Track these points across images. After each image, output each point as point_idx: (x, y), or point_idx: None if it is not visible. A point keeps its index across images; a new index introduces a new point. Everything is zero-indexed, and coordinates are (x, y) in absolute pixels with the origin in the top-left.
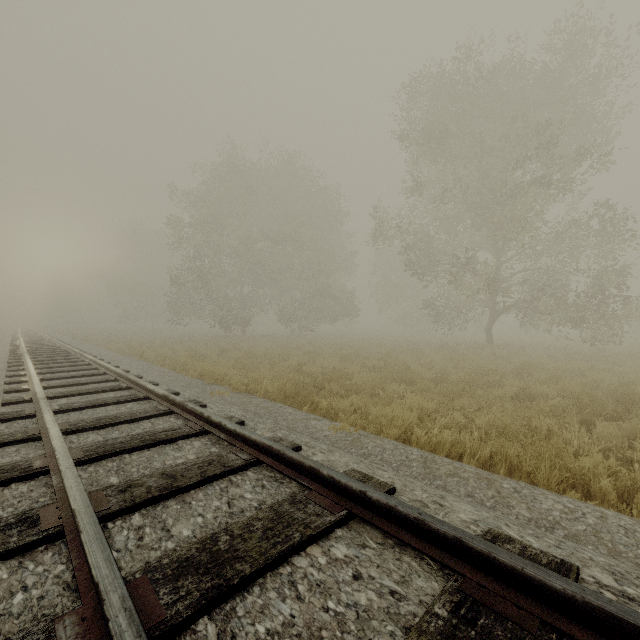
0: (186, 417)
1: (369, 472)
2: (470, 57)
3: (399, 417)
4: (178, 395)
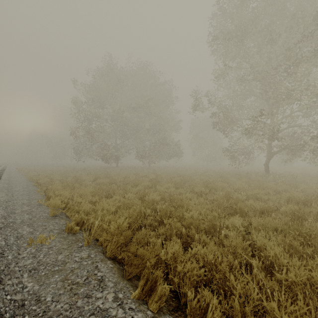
0: None
1: None
2: None
3: None
4: None
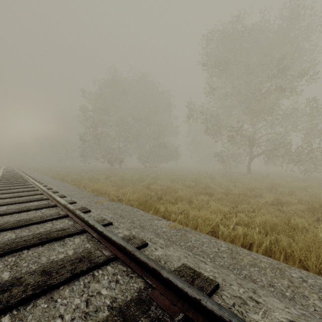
0: (75, 220)
1: (196, 266)
2: (239, 20)
3: (209, 218)
4: (75, 203)
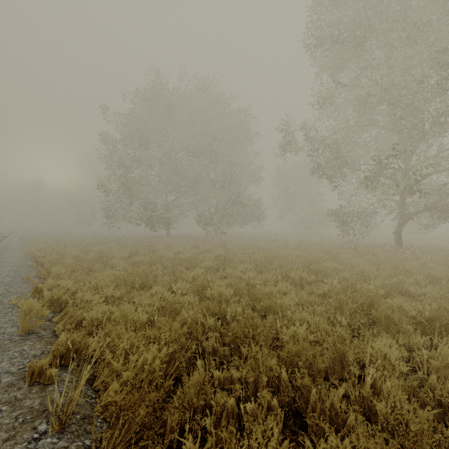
0: None
1: None
2: None
3: None
4: None
